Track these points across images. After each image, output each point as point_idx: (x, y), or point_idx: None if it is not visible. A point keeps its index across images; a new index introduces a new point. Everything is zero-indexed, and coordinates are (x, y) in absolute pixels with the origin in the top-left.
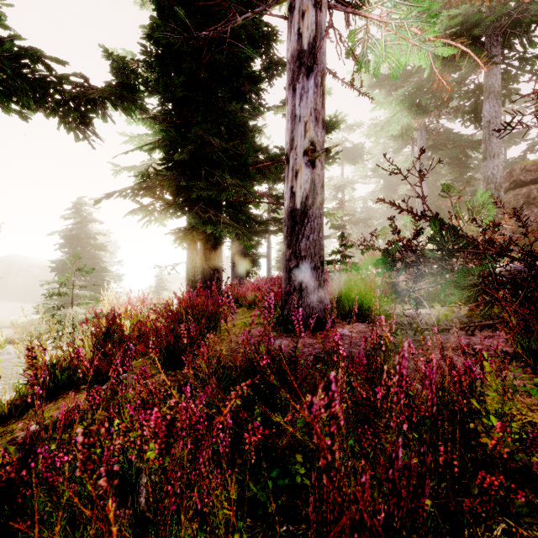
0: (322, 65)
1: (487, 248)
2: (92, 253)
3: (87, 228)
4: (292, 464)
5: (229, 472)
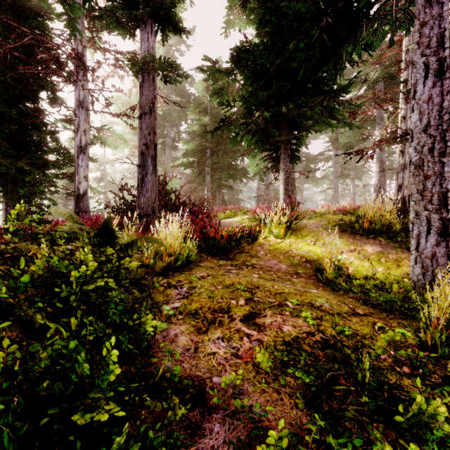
0: (88, 151)
1: None
2: None
3: None
4: None
5: None
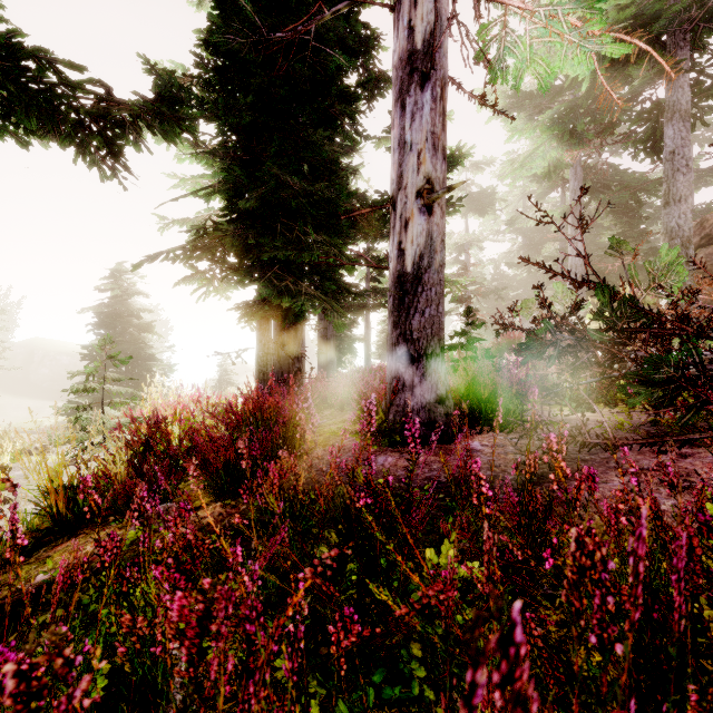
0: (442, 70)
1: (680, 327)
2: (135, 336)
3: (128, 302)
4: (406, 661)
5: None
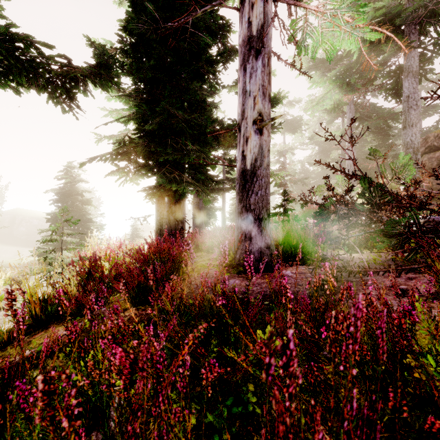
0: (268, 48)
1: (410, 202)
2: (80, 207)
3: (75, 186)
4: (245, 393)
5: (186, 411)
